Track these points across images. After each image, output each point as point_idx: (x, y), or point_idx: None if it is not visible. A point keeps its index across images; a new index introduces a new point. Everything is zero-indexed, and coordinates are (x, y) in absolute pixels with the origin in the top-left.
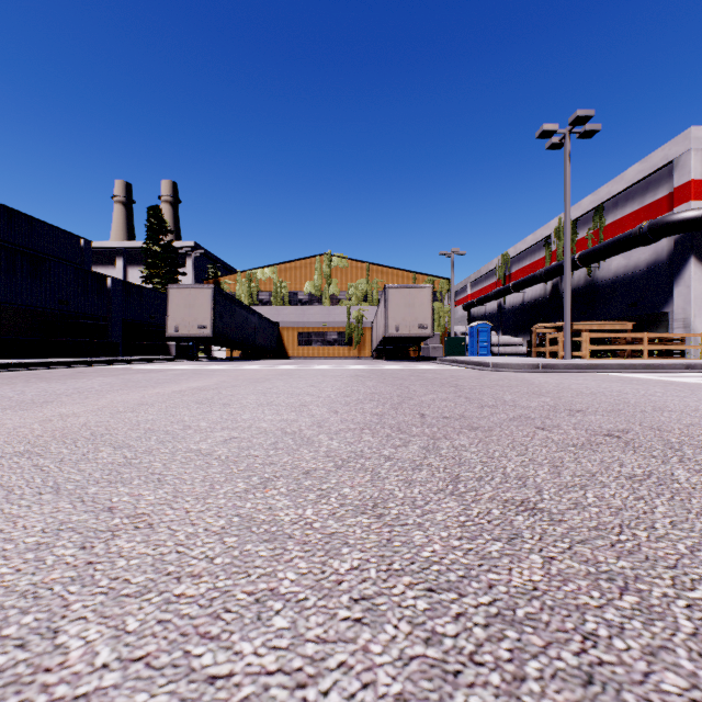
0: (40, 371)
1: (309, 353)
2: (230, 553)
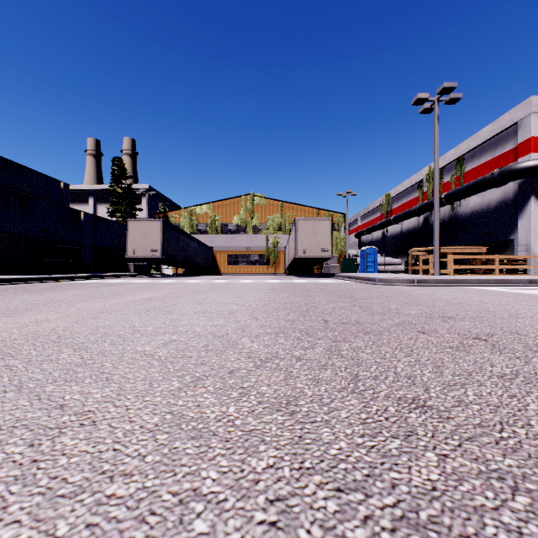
0: (27, 285)
1: (237, 271)
2: (161, 450)
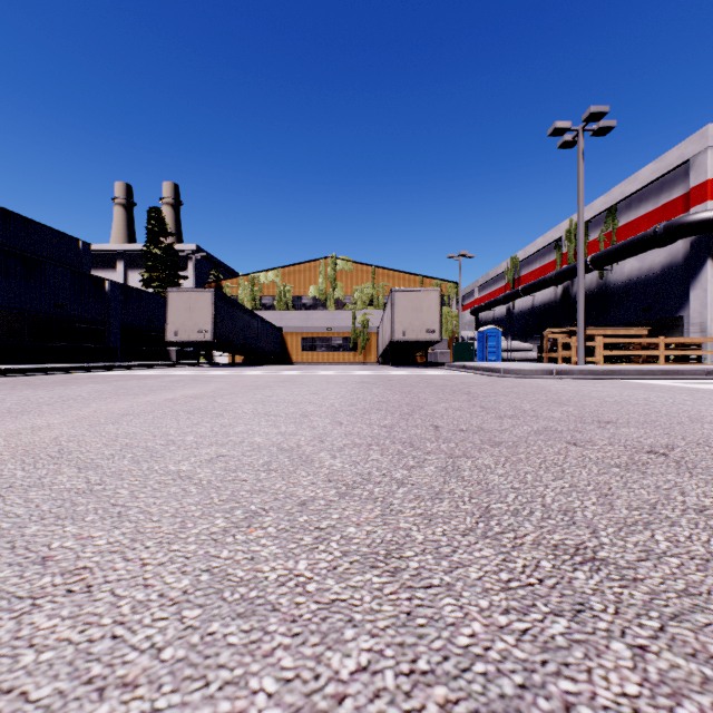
0: (31, 377)
1: (314, 359)
2: (187, 639)
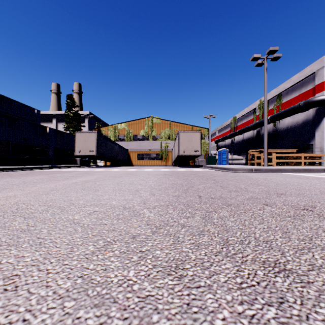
0: (11, 172)
1: (143, 163)
2: (64, 321)
